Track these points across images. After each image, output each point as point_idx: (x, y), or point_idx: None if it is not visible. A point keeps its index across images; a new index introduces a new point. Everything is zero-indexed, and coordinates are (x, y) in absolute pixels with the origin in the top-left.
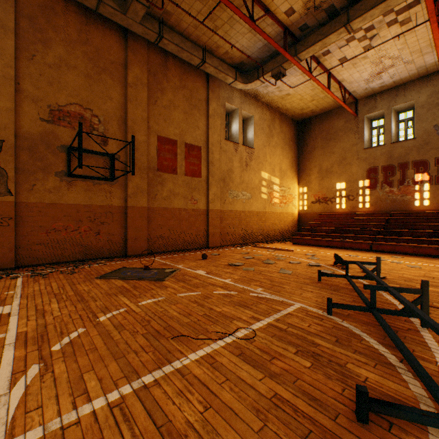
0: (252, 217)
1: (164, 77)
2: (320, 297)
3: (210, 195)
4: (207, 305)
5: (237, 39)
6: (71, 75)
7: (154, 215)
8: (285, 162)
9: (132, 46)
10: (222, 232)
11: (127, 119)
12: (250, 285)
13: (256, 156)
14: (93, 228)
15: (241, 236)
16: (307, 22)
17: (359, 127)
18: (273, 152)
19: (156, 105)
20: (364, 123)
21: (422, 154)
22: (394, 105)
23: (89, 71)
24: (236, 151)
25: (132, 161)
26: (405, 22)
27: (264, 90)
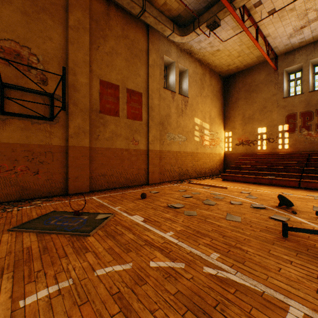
0: (187, 157)
1: (106, 25)
2: (314, 279)
3: (150, 137)
4: (136, 310)
5: None
6: (5, 10)
7: (97, 154)
8: (213, 111)
9: None
10: (161, 170)
11: (68, 61)
12: (198, 244)
13: (190, 104)
14: (31, 168)
15: (177, 173)
16: None
17: (279, 80)
18: (204, 102)
19: (99, 50)
20: (283, 76)
21: None
22: (312, 59)
23: (26, 9)
24: (173, 99)
25: (63, 95)
26: None
27: (197, 46)
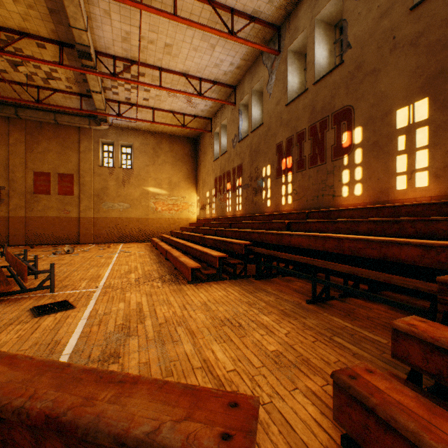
0: (132, 222)
1: (40, 134)
2: None
3: (81, 207)
4: None
5: (67, 104)
6: None
7: (32, 221)
8: (176, 176)
9: (13, 122)
10: (96, 233)
11: (10, 165)
12: None
13: (137, 174)
14: None
15: (117, 236)
16: (86, 89)
17: (212, 142)
18: (159, 169)
19: (33, 152)
20: (214, 139)
21: (229, 165)
22: (222, 122)
23: None
24: (112, 173)
25: None
26: (142, 74)
27: (132, 124)
